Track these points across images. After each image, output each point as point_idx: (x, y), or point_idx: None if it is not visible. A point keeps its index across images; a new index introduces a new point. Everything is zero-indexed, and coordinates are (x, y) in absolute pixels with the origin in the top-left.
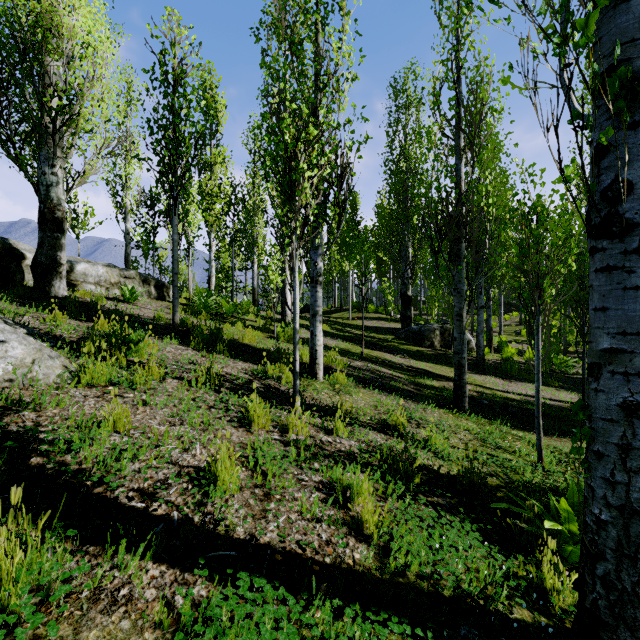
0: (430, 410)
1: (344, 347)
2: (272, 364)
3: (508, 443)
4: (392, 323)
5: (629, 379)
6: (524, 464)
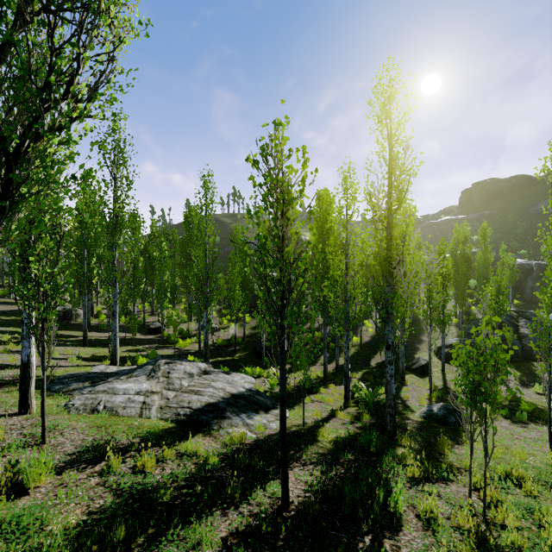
0: (76, 347)
1: (13, 330)
2: (2, 344)
3: (102, 351)
4: (21, 306)
5: (115, 332)
6: (106, 353)
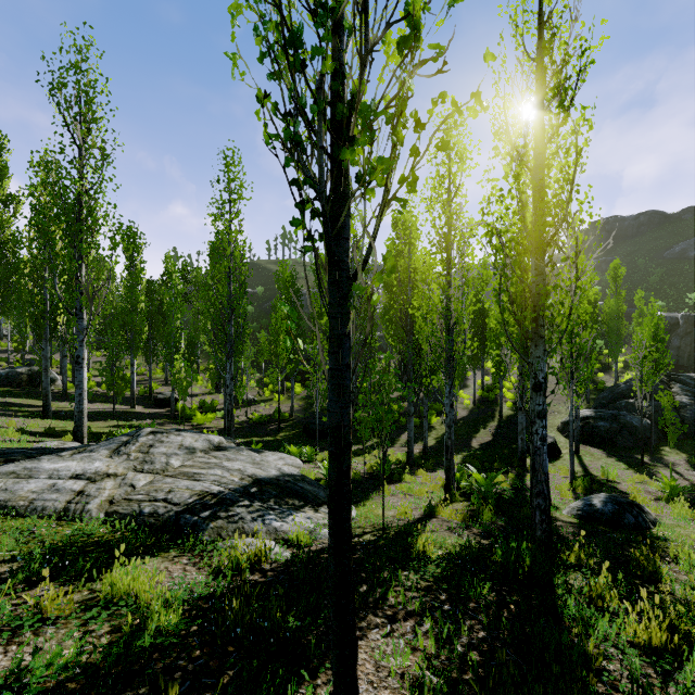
0: (28, 419)
1: None
2: None
3: (71, 425)
4: None
5: (80, 389)
6: None
